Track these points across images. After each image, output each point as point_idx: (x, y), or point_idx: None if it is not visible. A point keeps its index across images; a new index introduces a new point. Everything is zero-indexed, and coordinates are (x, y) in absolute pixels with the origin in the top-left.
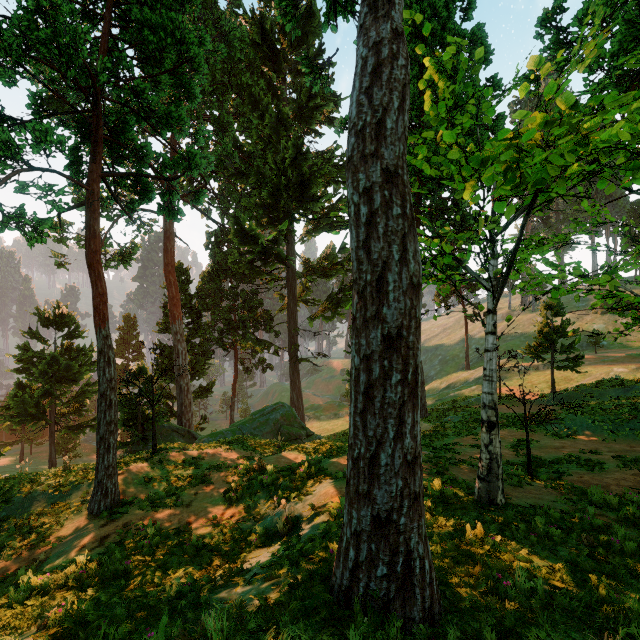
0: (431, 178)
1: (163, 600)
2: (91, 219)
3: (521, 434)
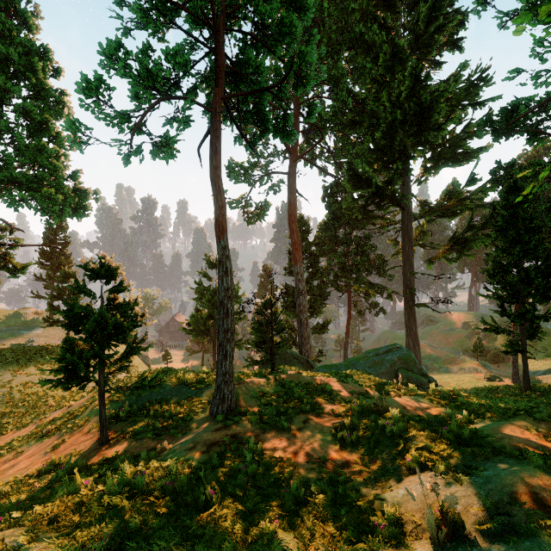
0: None
1: None
2: (213, 138)
3: None
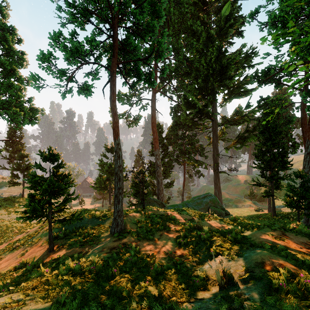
0: None
1: None
2: (112, 85)
3: None
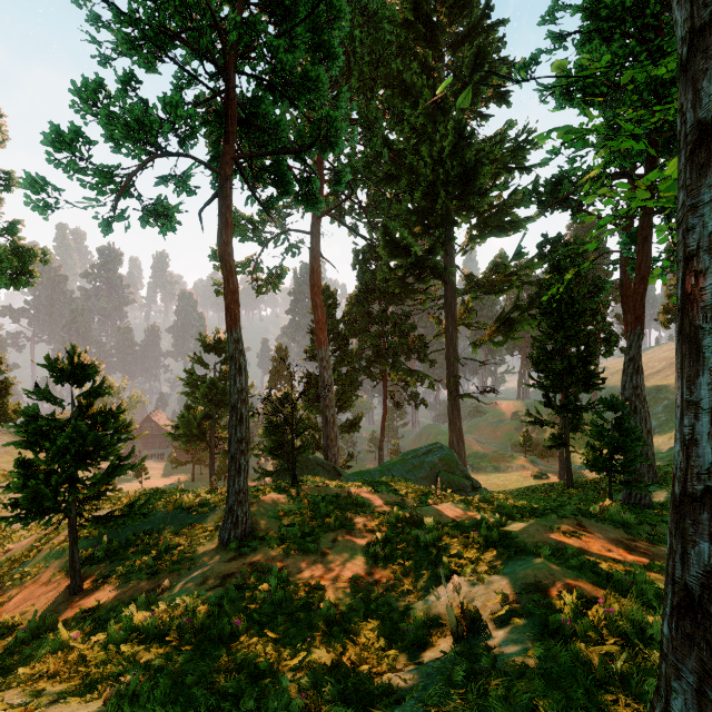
0: None
1: None
2: (223, 207)
3: None
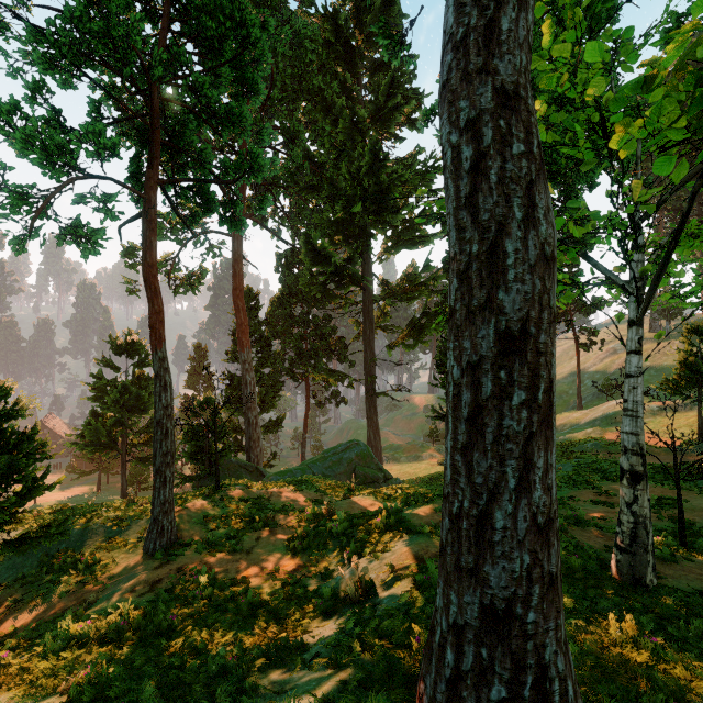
0: (549, 147)
1: (202, 677)
2: (147, 230)
3: (662, 490)
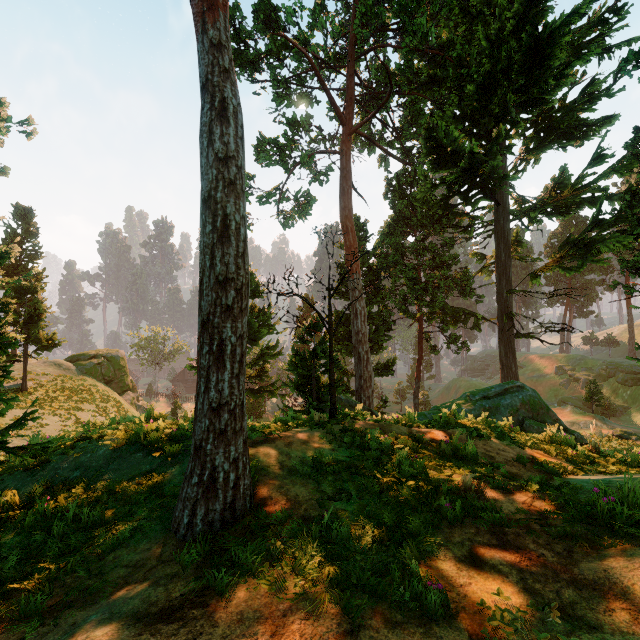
0: None
1: None
2: None
3: None
